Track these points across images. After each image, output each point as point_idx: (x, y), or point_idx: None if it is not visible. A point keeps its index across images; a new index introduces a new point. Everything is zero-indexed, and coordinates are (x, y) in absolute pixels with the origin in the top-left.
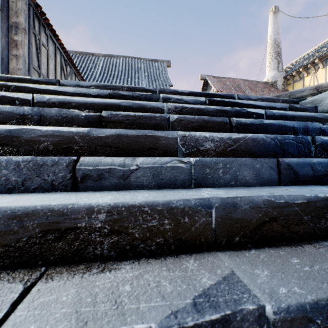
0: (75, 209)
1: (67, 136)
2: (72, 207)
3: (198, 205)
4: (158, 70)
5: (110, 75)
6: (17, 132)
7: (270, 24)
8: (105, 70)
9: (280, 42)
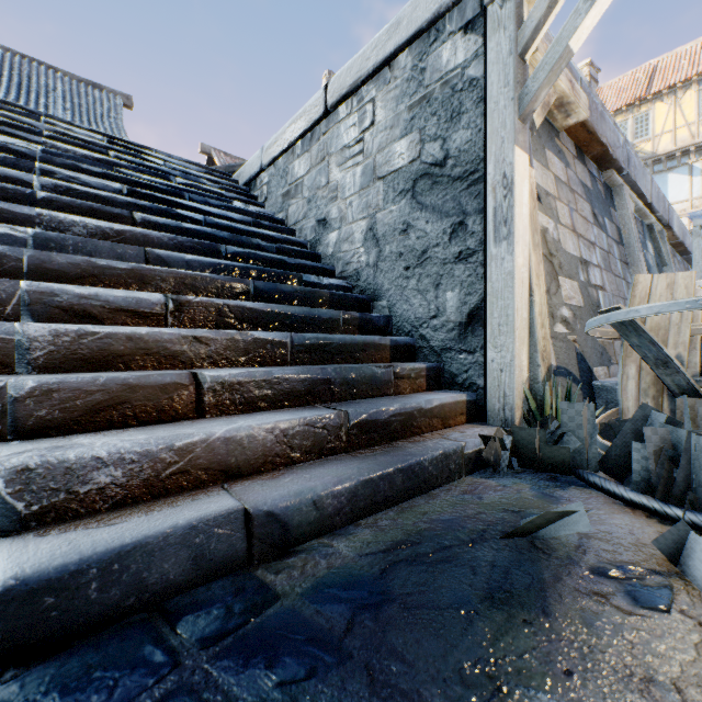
0: None
1: None
2: None
3: (28, 152)
4: (99, 107)
5: None
6: None
7: None
8: None
9: None
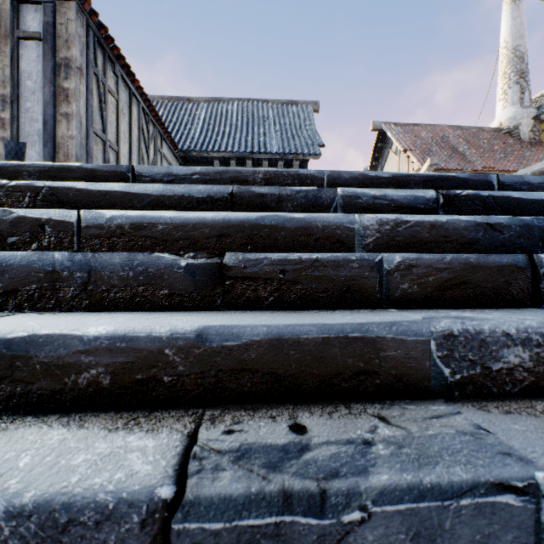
0: None
1: (146, 349)
2: None
3: None
4: (297, 120)
5: (218, 132)
6: (23, 346)
7: (506, 20)
8: (210, 126)
9: (525, 53)
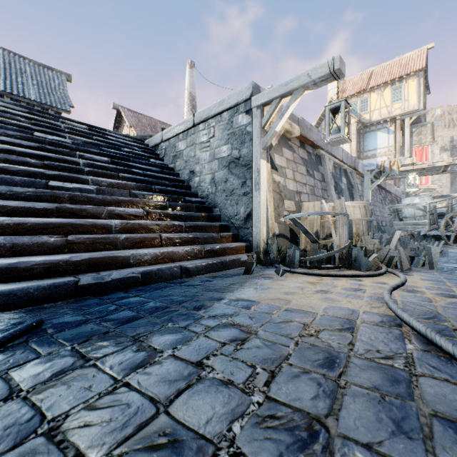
0: (42, 139)
1: (23, 126)
2: (41, 138)
3: (70, 146)
4: (53, 83)
5: None
6: (2, 121)
7: (188, 76)
8: None
9: (195, 96)
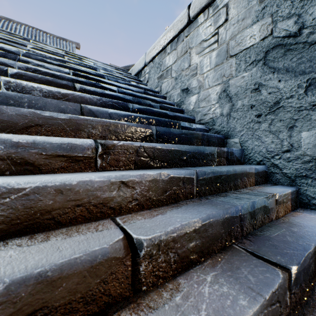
0: None
1: None
2: None
3: (15, 52)
4: (65, 49)
5: None
6: None
7: None
8: None
9: None
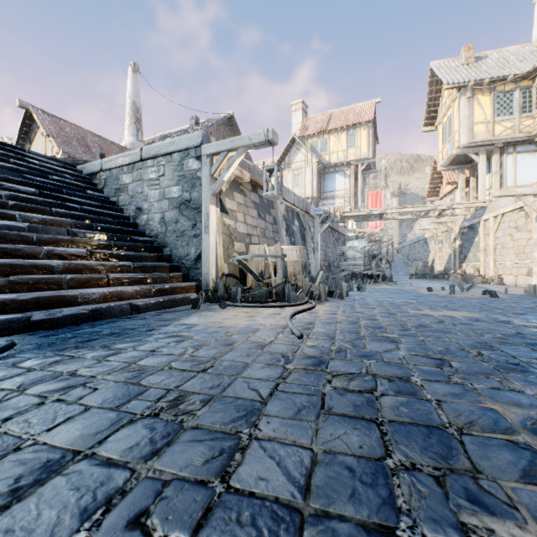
0: None
1: None
2: None
3: None
4: None
5: None
6: None
7: (130, 81)
8: None
9: (140, 108)
